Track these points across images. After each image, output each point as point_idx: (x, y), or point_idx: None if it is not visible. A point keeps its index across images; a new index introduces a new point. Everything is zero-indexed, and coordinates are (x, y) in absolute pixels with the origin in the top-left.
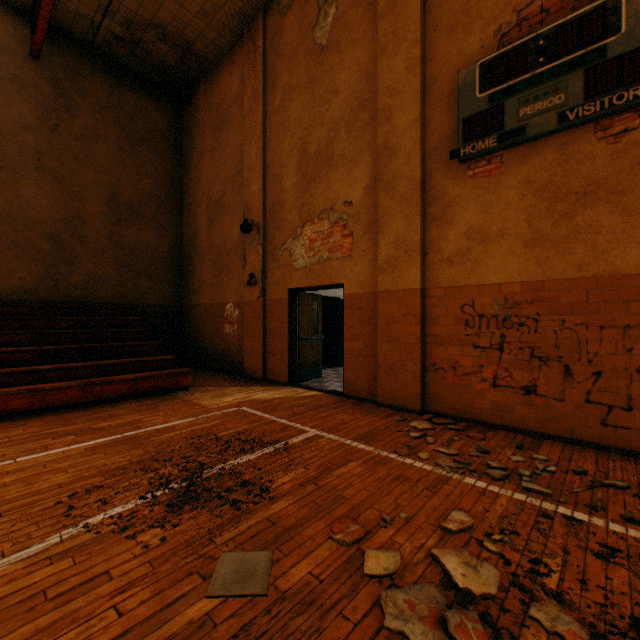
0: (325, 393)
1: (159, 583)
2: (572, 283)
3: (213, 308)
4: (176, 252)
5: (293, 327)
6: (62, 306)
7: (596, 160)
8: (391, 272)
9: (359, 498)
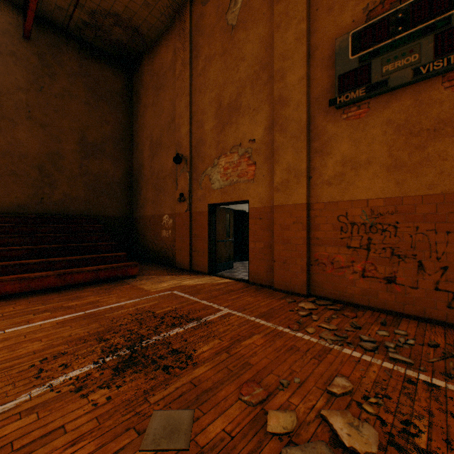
0: (235, 280)
1: (103, 437)
2: (424, 198)
3: (154, 218)
4: (128, 178)
5: (211, 232)
6: (46, 217)
7: (443, 104)
8: (284, 191)
9: (262, 365)
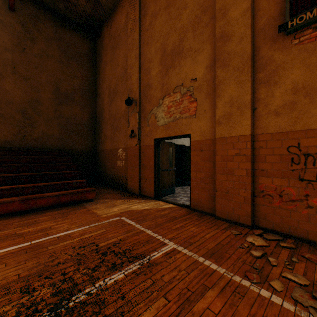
0: (177, 206)
1: None
2: None
3: (111, 151)
4: (92, 120)
5: (157, 162)
6: (26, 150)
7: None
8: (226, 124)
9: None
